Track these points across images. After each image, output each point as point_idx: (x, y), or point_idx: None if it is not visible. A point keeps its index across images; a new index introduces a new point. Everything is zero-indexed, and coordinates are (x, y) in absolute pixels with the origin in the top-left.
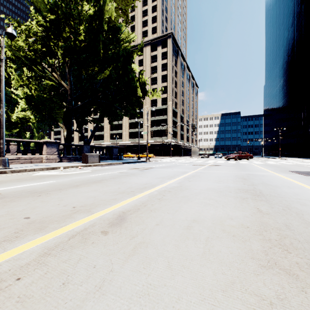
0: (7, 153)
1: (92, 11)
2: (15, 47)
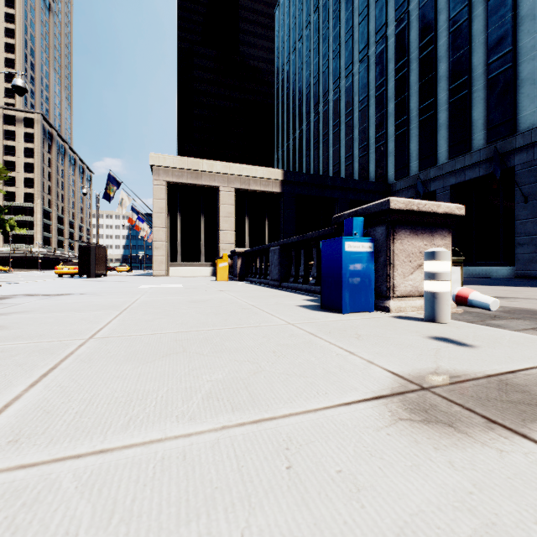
0: None
1: None
2: None
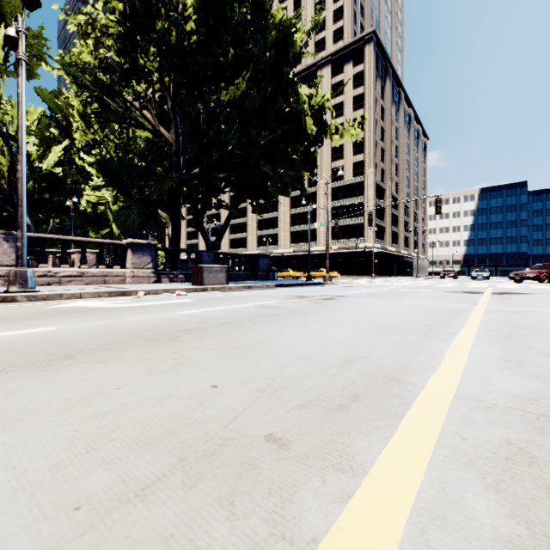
0: (63, 265)
1: None
2: (77, 66)
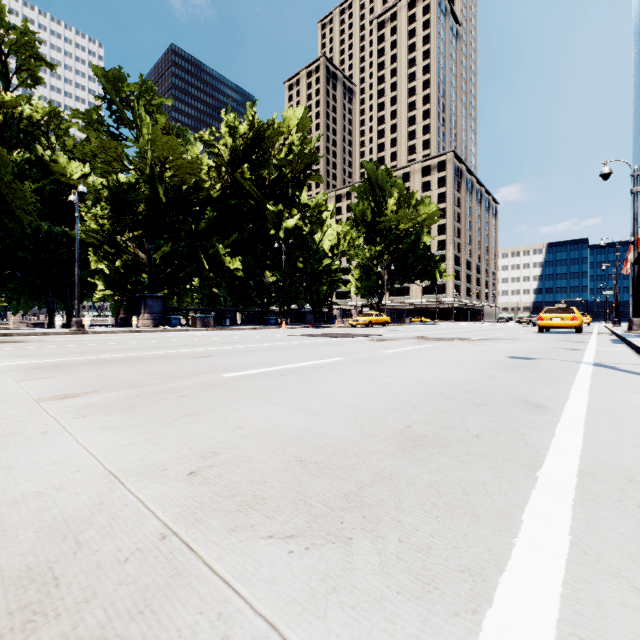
0: None
1: (413, 237)
2: (364, 257)
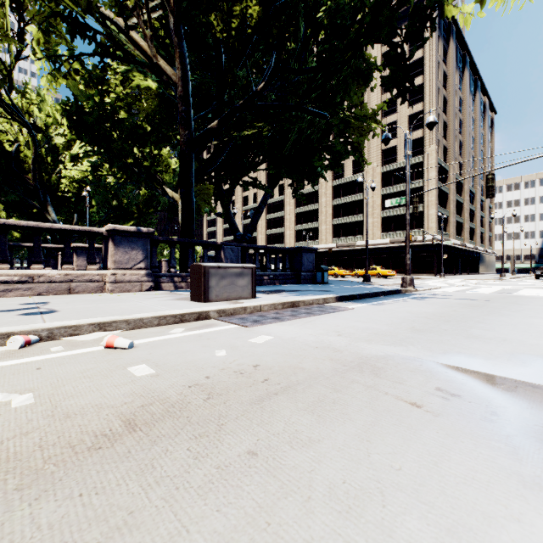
0: None
1: None
2: None
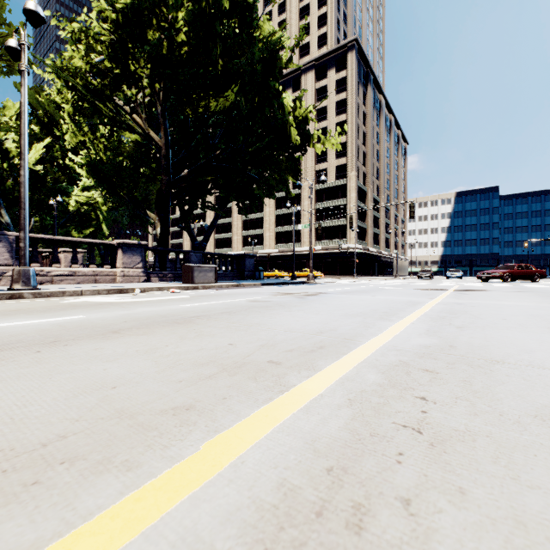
0: (55, 264)
1: None
2: (68, 70)
